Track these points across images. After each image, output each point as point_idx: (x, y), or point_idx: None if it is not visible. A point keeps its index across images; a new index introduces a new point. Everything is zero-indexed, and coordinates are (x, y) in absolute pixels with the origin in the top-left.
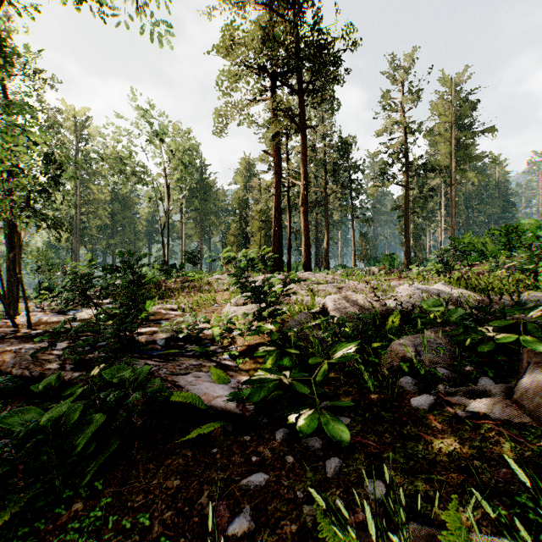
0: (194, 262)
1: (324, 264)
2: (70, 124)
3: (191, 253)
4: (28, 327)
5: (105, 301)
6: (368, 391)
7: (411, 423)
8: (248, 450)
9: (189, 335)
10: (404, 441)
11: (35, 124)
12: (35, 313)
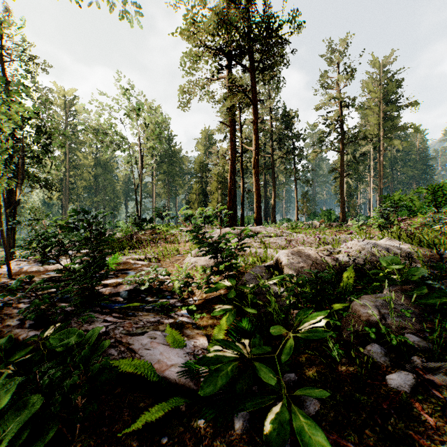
0: (162, 216)
1: (272, 218)
2: (61, 102)
3: (160, 209)
4: (8, 276)
5: (83, 251)
6: (333, 361)
7: (394, 414)
8: (202, 444)
9: (151, 287)
10: (392, 444)
11: (16, 94)
12: (20, 263)
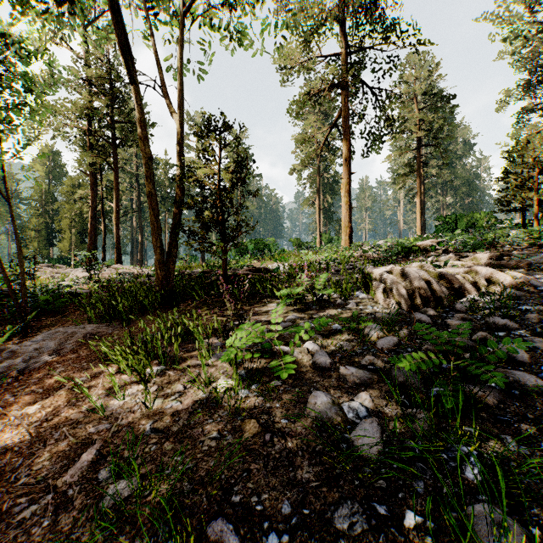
0: None
1: (139, 262)
2: None
3: None
4: None
5: None
6: None
7: None
8: None
9: (53, 288)
10: None
11: None
12: None
